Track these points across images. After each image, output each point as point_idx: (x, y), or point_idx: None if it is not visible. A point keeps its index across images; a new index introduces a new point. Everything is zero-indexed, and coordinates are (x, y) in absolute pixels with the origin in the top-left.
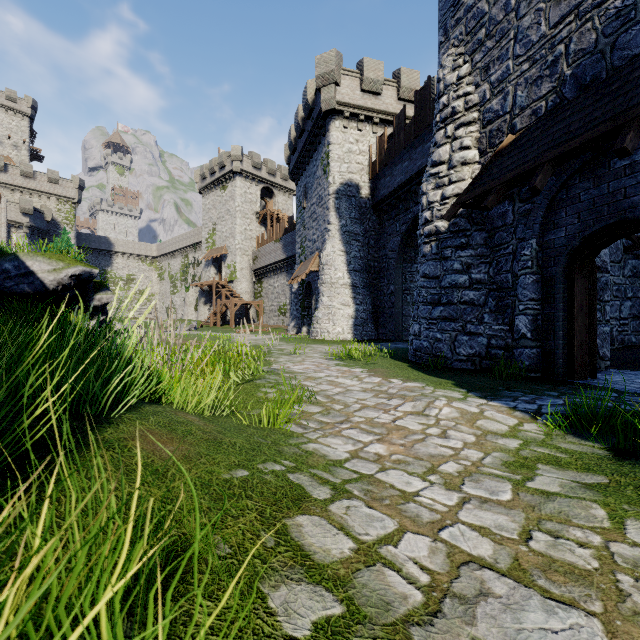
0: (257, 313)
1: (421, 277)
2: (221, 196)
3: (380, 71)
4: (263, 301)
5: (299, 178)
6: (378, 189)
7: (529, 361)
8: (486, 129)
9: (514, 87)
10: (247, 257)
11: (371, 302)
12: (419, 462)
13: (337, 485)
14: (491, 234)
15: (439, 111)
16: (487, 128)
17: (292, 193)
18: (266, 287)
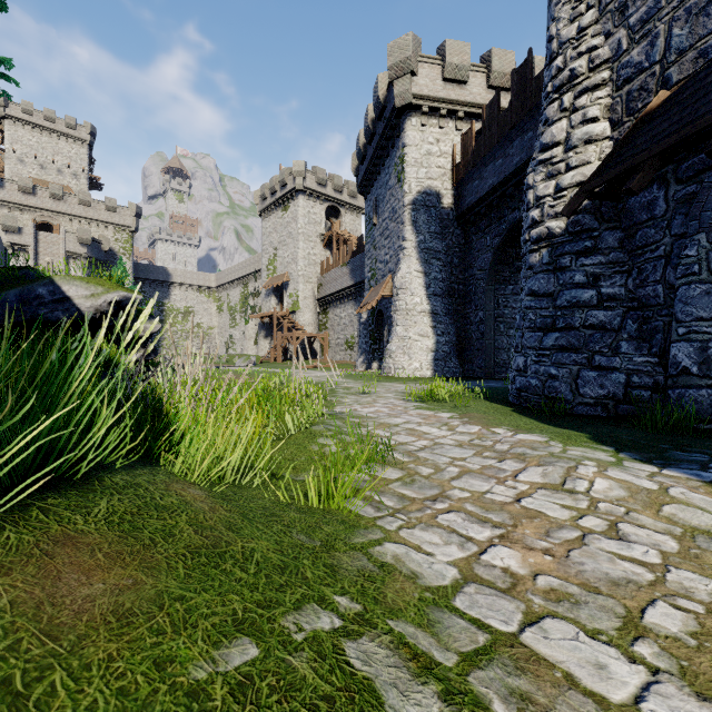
0: (322, 347)
1: (526, 295)
2: (282, 218)
3: (466, 54)
4: (328, 334)
5: (369, 191)
6: (463, 196)
7: (695, 407)
8: (622, 91)
9: (668, 25)
10: (311, 285)
11: (455, 332)
12: (596, 598)
13: (451, 677)
14: (630, 233)
15: (551, 78)
16: (623, 89)
17: (361, 212)
18: (332, 318)
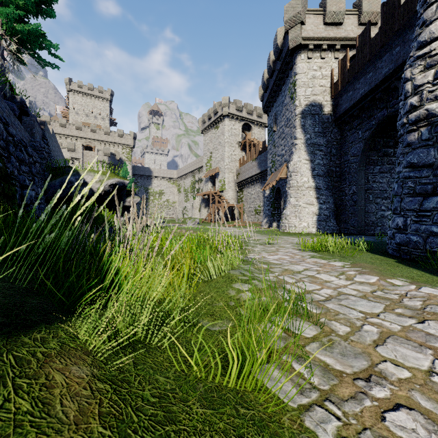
0: (239, 213)
1: (405, 168)
2: (215, 133)
3: (342, 3)
4: (243, 204)
5: (270, 109)
6: (340, 105)
7: None
8: None
9: None
10: (232, 174)
11: (333, 201)
12: None
13: None
14: None
15: None
16: None
17: (264, 126)
18: (245, 194)
